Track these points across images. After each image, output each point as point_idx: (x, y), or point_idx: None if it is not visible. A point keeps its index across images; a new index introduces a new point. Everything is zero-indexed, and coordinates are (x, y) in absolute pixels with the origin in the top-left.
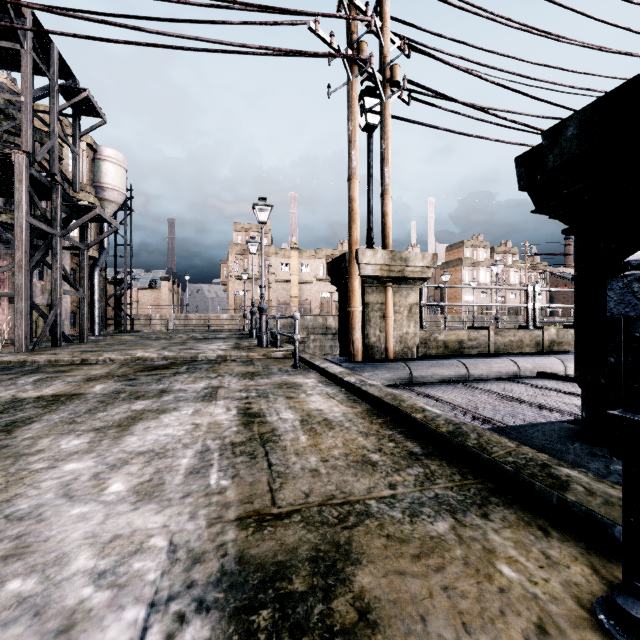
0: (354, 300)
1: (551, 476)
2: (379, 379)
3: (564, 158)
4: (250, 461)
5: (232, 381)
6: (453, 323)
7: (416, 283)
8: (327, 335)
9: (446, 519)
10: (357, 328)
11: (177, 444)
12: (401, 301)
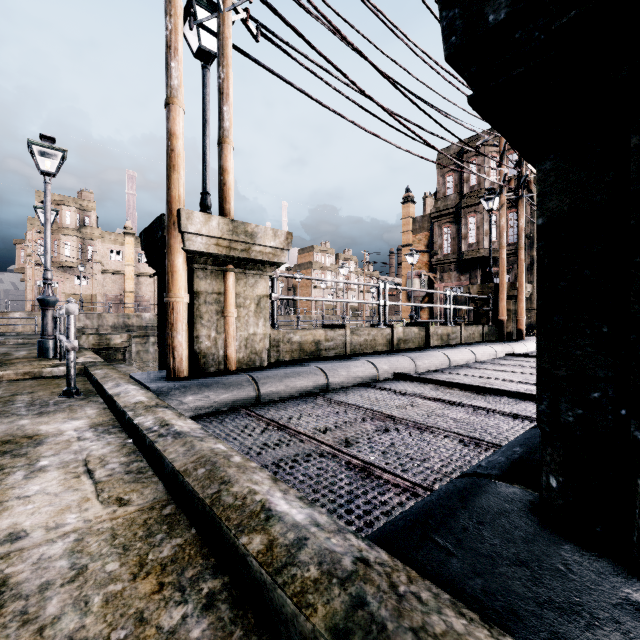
0: (175, 286)
1: None
2: (211, 404)
3: None
4: None
5: None
6: (305, 323)
7: (266, 269)
8: None
9: None
10: (180, 328)
11: None
12: (247, 291)
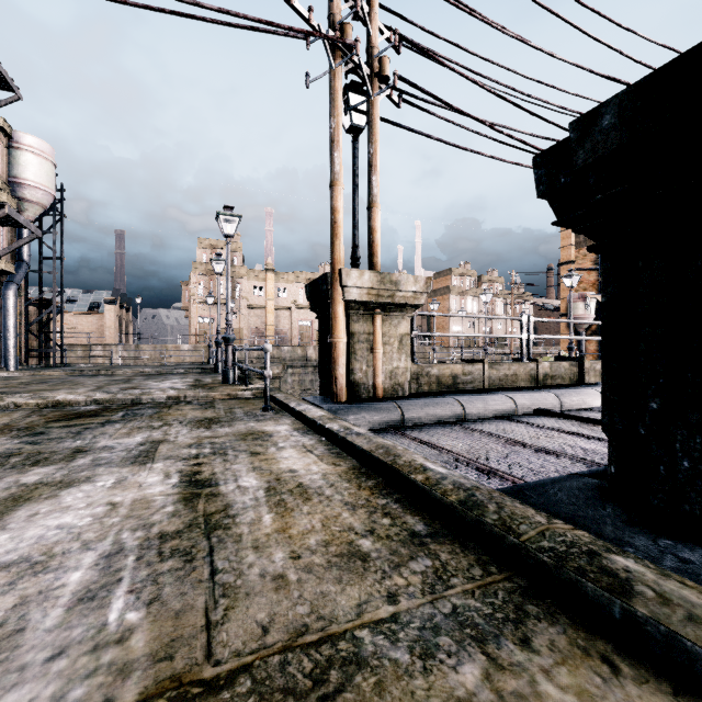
0: (337, 329)
1: (605, 572)
2: (366, 423)
3: (598, 154)
4: (183, 567)
5: (181, 432)
6: (441, 354)
7: (408, 310)
8: (307, 368)
9: (474, 657)
10: (341, 362)
11: (73, 543)
12: (391, 331)
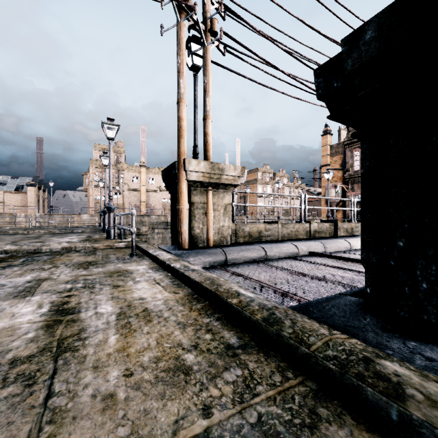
0: (182, 200)
1: (380, 376)
2: (202, 262)
3: (362, 61)
4: (21, 393)
5: (64, 272)
6: (252, 220)
7: (230, 188)
8: (167, 229)
9: None
10: (184, 222)
11: None
12: (219, 201)
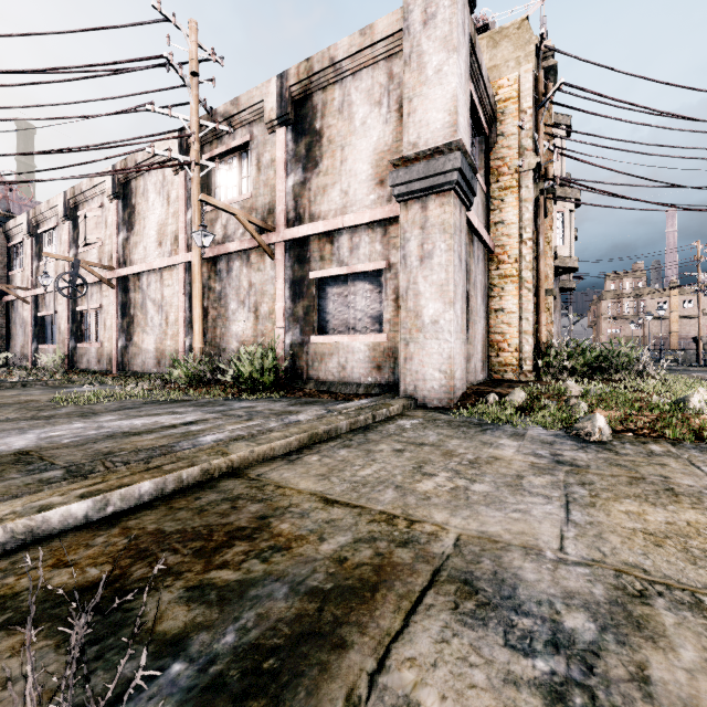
0: (699, 349)
1: None
2: None
3: None
4: None
5: None
6: None
7: None
8: None
9: None
10: (700, 356)
11: None
12: None
